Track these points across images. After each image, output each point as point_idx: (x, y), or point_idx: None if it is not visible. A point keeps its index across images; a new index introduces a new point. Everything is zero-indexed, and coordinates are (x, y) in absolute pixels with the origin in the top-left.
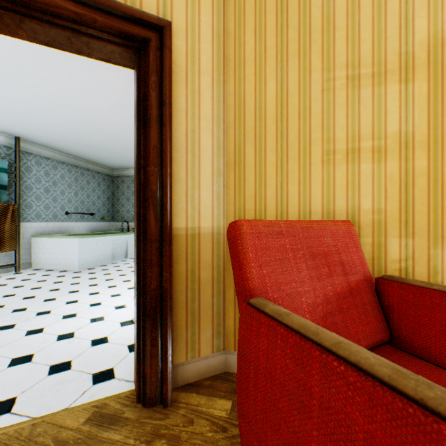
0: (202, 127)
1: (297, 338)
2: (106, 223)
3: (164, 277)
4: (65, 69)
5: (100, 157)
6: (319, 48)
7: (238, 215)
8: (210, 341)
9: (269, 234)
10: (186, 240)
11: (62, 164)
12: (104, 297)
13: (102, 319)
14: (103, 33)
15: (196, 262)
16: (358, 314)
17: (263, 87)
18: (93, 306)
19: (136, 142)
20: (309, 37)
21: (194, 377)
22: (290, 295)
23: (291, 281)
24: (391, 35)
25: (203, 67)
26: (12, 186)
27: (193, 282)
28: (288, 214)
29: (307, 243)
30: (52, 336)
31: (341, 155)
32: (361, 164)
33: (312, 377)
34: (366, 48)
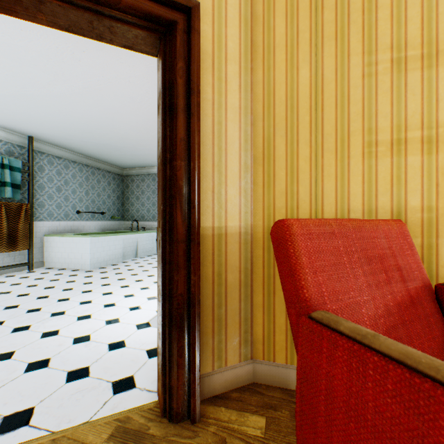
0: (229, 119)
1: (404, 372)
2: (116, 222)
3: (192, 280)
4: (80, 65)
5: (111, 156)
6: (359, 29)
7: (267, 214)
8: (237, 350)
9: (320, 235)
10: (212, 241)
11: (73, 163)
12: (117, 298)
13: (118, 321)
14: (127, 15)
15: (222, 264)
16: (422, 327)
17: (294, 74)
18: (107, 307)
19: (160, 134)
20: (347, 17)
21: (221, 388)
22: (350, 305)
23: (349, 290)
24: (443, 12)
25: (229, 54)
26: (25, 185)
27: (219, 286)
28: (323, 212)
29: (361, 245)
30: (68, 339)
31: (385, 146)
32: (408, 156)
33: (439, 430)
34: (414, 27)
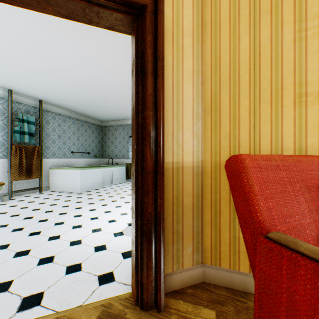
0: (184, 79)
1: None
2: (98, 159)
3: (158, 203)
4: (74, 47)
5: (94, 113)
6: (291, 3)
7: (214, 152)
8: (190, 256)
9: (268, 168)
10: (172, 172)
11: (69, 118)
12: (99, 213)
13: (100, 230)
14: (110, 3)
15: (180, 190)
16: None
17: (236, 42)
18: (93, 220)
19: (134, 92)
20: None
21: (179, 285)
22: (296, 227)
23: (294, 214)
24: None
25: (185, 30)
26: (37, 134)
27: (177, 207)
28: (260, 150)
29: (301, 176)
30: (66, 242)
31: (313, 96)
32: None
33: None
34: None
